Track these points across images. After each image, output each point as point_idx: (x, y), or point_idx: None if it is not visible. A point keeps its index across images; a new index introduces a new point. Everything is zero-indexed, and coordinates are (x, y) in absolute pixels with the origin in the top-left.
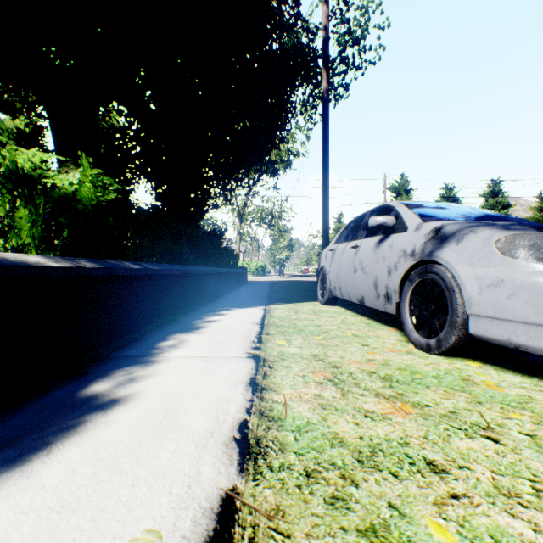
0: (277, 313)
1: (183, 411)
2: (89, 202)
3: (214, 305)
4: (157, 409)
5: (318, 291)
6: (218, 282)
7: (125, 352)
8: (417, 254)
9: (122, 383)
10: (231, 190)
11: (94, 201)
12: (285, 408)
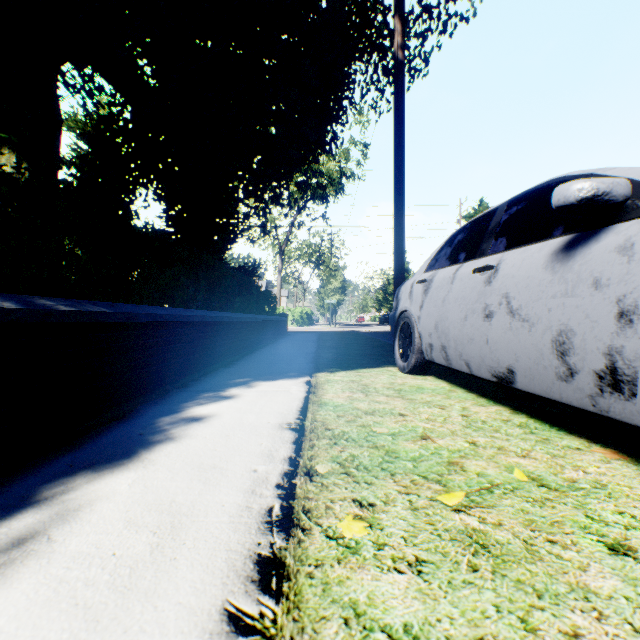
0: (329, 394)
1: None
2: None
3: (225, 373)
4: None
5: (396, 350)
6: (241, 335)
7: None
8: None
9: None
10: (264, 208)
11: None
12: None
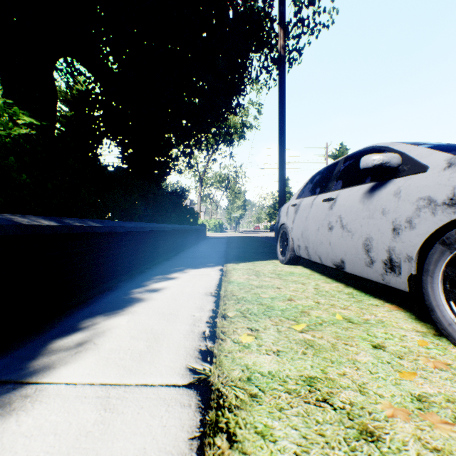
0: (235, 276)
1: None
2: None
3: (167, 264)
4: None
5: (278, 249)
6: (176, 239)
7: None
8: None
9: None
10: (190, 152)
11: None
12: None
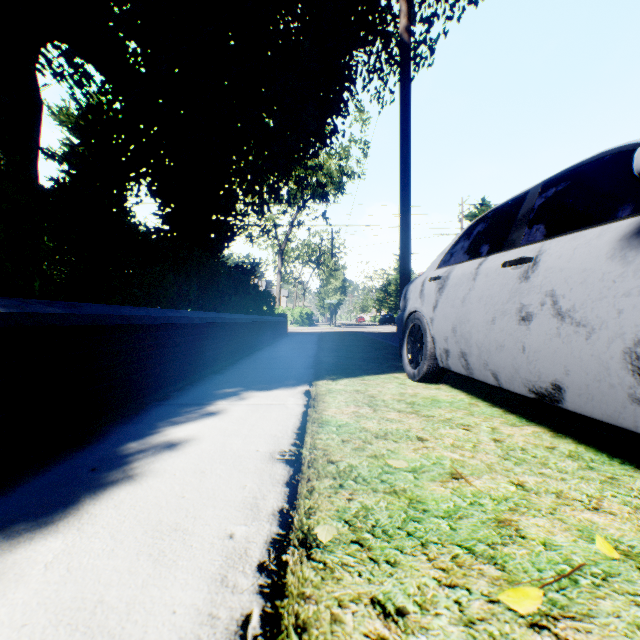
0: (331, 409)
1: None
2: None
3: (215, 380)
4: None
5: (404, 355)
6: (236, 337)
7: None
8: None
9: None
10: (262, 204)
11: None
12: None
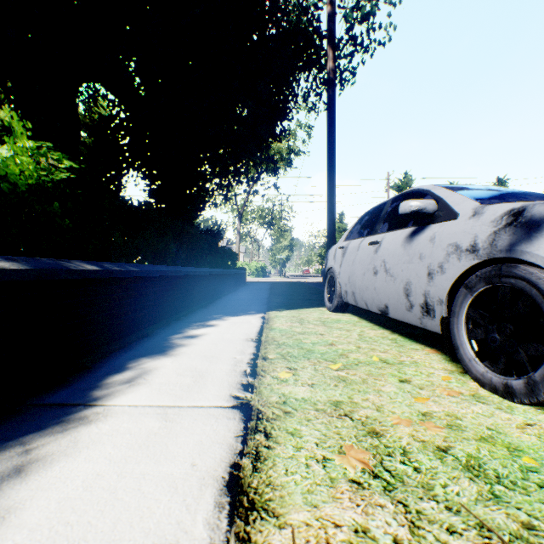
0: (277, 324)
1: None
2: (25, 180)
3: (204, 311)
4: None
5: (325, 295)
6: (212, 285)
7: (50, 396)
8: (483, 250)
9: None
10: (228, 185)
11: (31, 179)
12: None
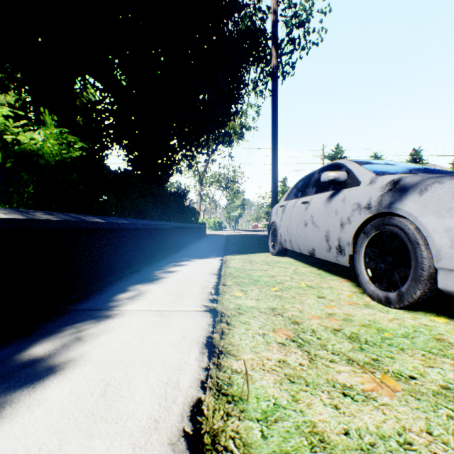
0: (232, 264)
1: (126, 386)
2: (53, 158)
3: (176, 255)
4: (96, 382)
5: (269, 243)
6: (180, 236)
7: (81, 305)
8: (374, 207)
9: (67, 343)
10: (192, 156)
11: (57, 157)
12: (246, 382)
